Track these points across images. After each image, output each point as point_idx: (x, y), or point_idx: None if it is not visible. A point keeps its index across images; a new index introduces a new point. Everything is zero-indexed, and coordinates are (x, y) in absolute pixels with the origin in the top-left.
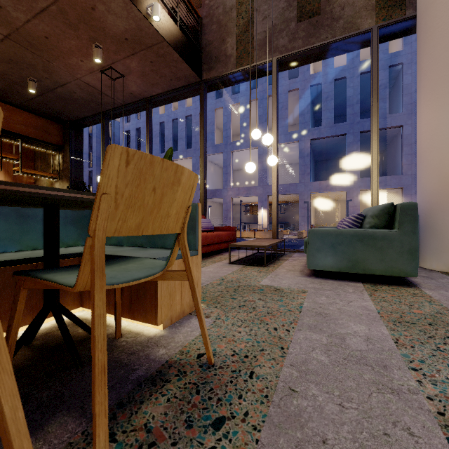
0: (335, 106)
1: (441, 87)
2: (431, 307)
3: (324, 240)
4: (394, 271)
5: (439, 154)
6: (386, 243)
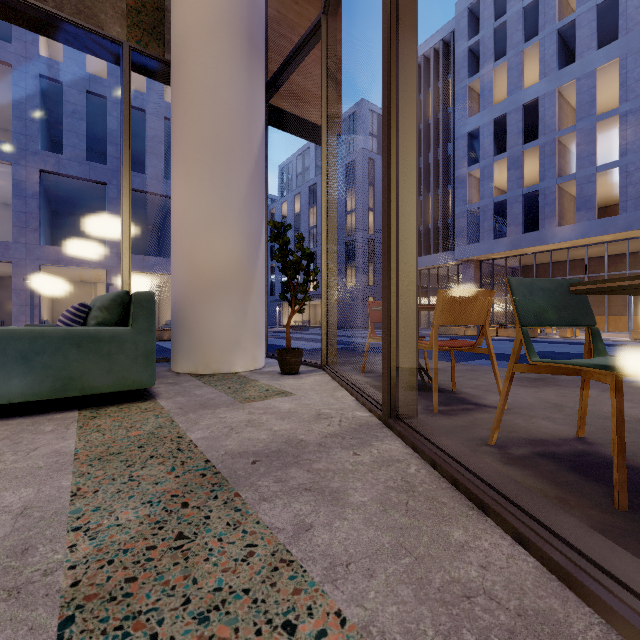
0: (90, 133)
1: (191, 163)
2: (155, 422)
3: (6, 349)
4: (127, 383)
5: (189, 240)
6: (116, 347)
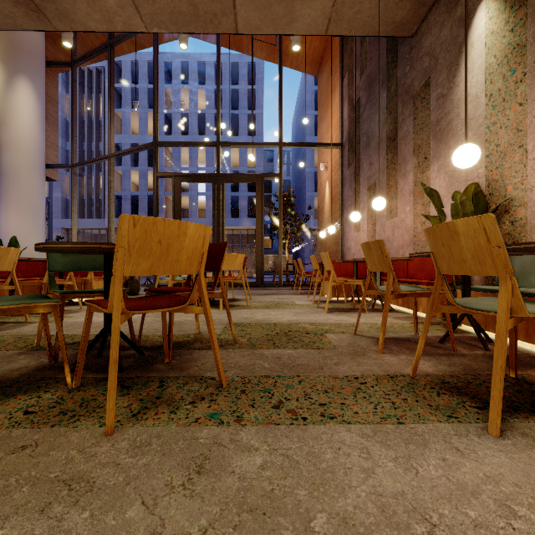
0: None
1: (22, 213)
2: None
3: None
4: None
5: (21, 239)
6: None
